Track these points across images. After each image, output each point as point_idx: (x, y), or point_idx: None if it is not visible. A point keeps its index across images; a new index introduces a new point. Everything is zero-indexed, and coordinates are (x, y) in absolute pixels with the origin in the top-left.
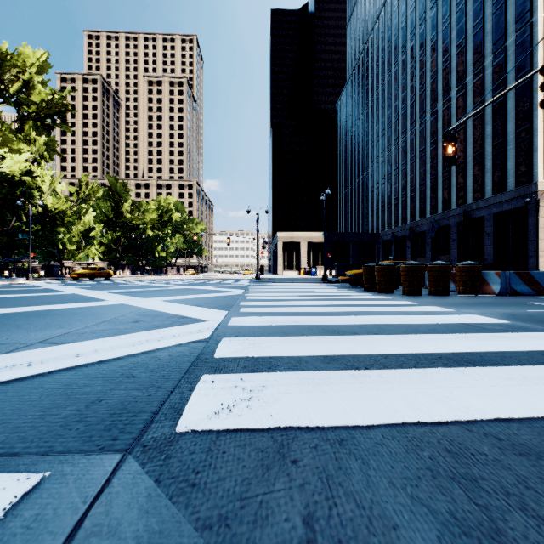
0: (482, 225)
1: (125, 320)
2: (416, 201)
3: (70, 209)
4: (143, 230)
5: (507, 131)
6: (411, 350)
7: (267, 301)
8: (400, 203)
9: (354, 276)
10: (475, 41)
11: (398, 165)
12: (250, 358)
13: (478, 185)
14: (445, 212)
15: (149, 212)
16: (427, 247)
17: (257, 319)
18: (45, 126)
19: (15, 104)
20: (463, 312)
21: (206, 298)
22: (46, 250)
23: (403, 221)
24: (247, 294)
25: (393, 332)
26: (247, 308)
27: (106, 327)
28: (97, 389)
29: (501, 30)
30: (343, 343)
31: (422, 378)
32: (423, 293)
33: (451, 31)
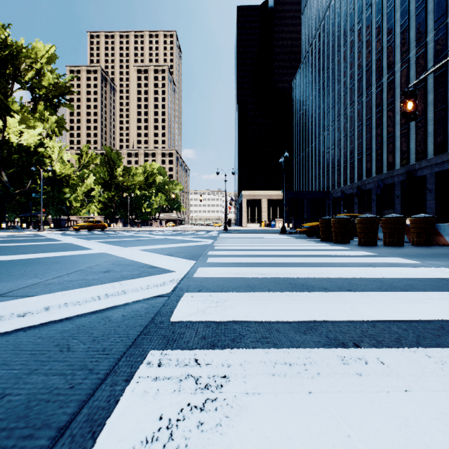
0: (424, 183)
1: (98, 269)
2: (363, 162)
3: (73, 173)
4: (132, 190)
5: (448, 98)
6: (401, 315)
7: (233, 250)
8: (349, 165)
9: (311, 228)
10: (418, 20)
11: (346, 132)
12: (211, 322)
13: (420, 147)
14: (390, 172)
15: (137, 176)
16: (373, 203)
17: (223, 270)
18: (52, 105)
19: (30, 89)
20: (429, 264)
21: (178, 248)
22: (57, 207)
23: (351, 180)
24: (215, 244)
25: (367, 288)
26: (214, 257)
27: (76, 277)
28: (12, 372)
29: (442, 8)
30: (316, 303)
31: (441, 368)
32: (377, 244)
33: (395, 12)
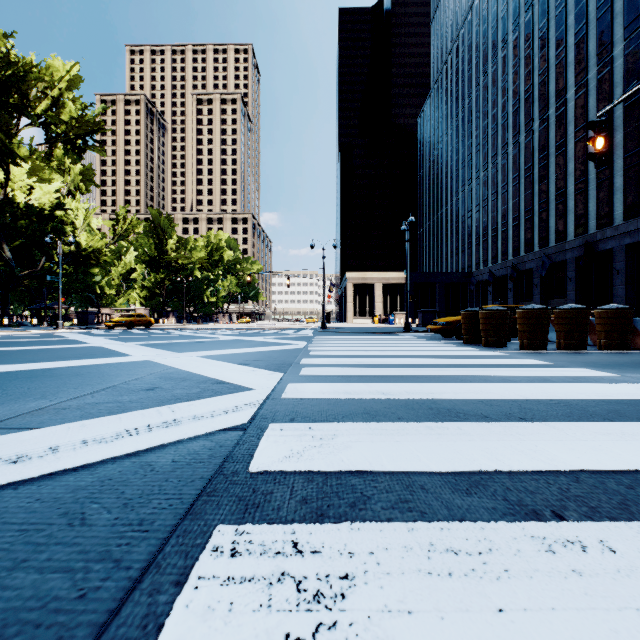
0: (609, 260)
1: (137, 385)
2: (521, 231)
3: (105, 247)
4: (190, 271)
5: None
6: (617, 462)
7: (337, 358)
8: (500, 235)
9: (449, 325)
10: (600, 25)
11: (496, 187)
12: (314, 473)
13: (604, 209)
14: (559, 245)
15: (196, 250)
16: (535, 289)
17: (325, 387)
18: (75, 148)
19: (44, 126)
20: (634, 378)
21: (256, 353)
22: (82, 295)
23: (503, 257)
24: (311, 348)
25: (549, 416)
26: (310, 368)
27: (104, 398)
28: None
29: (636, 8)
30: (477, 441)
31: None
32: (547, 348)
33: (567, 15)
